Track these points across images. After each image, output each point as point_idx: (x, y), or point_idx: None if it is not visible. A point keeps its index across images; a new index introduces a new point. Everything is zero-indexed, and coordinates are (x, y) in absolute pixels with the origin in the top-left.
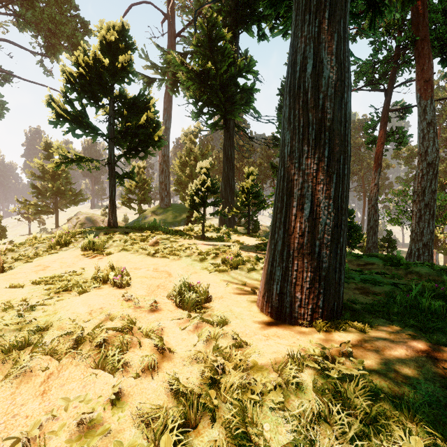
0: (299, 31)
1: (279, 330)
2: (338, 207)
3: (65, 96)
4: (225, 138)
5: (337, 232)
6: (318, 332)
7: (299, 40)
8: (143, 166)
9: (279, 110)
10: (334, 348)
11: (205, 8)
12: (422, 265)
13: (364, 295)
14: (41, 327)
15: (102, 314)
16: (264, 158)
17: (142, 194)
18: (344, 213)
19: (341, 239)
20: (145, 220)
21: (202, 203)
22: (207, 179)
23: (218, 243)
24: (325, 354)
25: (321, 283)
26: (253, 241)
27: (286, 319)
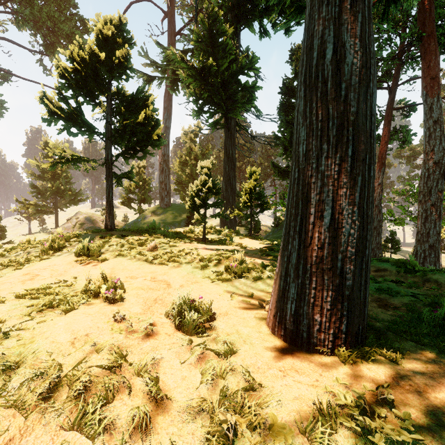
0: (316, 12)
1: (296, 360)
2: (363, 215)
3: (59, 93)
4: (226, 137)
5: (362, 244)
6: (342, 363)
7: (316, 22)
8: (143, 166)
9: (281, 108)
10: (366, 388)
11: (206, 3)
12: (440, 272)
13: (383, 309)
14: (10, 365)
15: (87, 343)
16: (264, 158)
17: (142, 194)
18: (370, 221)
19: (366, 252)
20: (145, 220)
21: (203, 205)
22: (208, 180)
23: (220, 247)
24: (362, 405)
25: (344, 303)
26: (257, 244)
27: (303, 345)
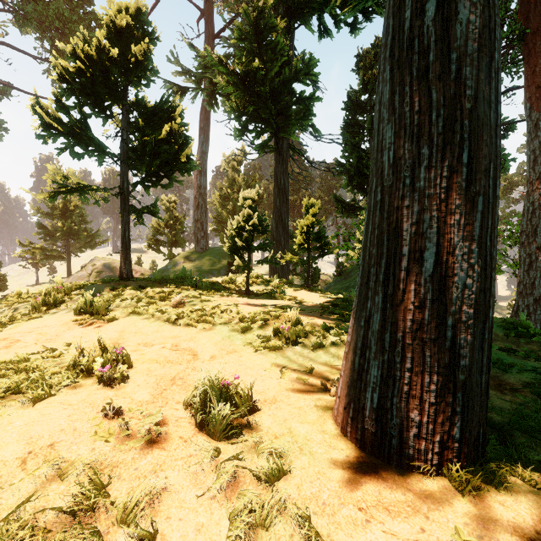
0: None
1: (384, 485)
2: (486, 256)
3: (58, 100)
4: (277, 163)
5: (484, 301)
6: (457, 491)
7: None
8: (174, 200)
9: (345, 128)
10: None
11: None
12: None
13: (497, 392)
14: None
15: (47, 462)
16: (324, 191)
17: (173, 235)
18: (495, 266)
19: (489, 314)
20: (176, 267)
21: (246, 247)
22: (253, 214)
23: (268, 301)
24: None
25: (457, 394)
26: (316, 298)
27: (392, 458)
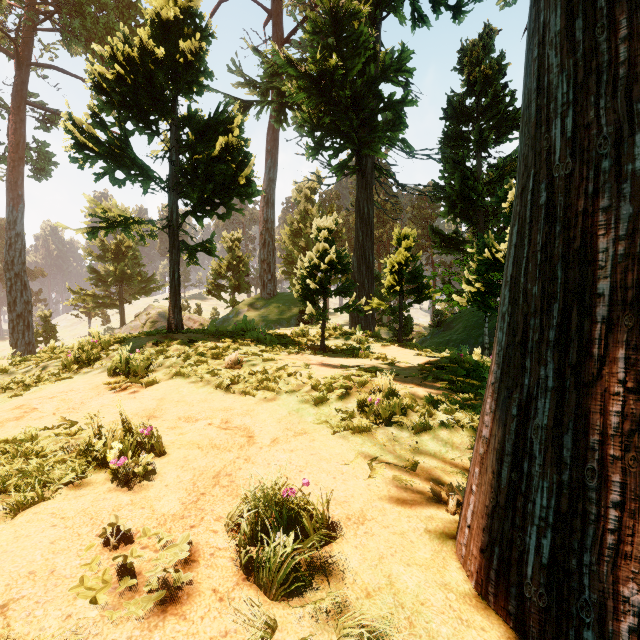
0: None
1: None
2: None
3: (94, 115)
4: (359, 187)
5: None
6: None
7: None
8: (238, 238)
9: (444, 142)
10: None
11: None
12: None
13: None
14: None
15: None
16: (417, 222)
17: (235, 278)
18: None
19: None
20: (239, 316)
21: (320, 290)
22: (330, 249)
23: (350, 361)
24: None
25: None
26: (411, 356)
27: None
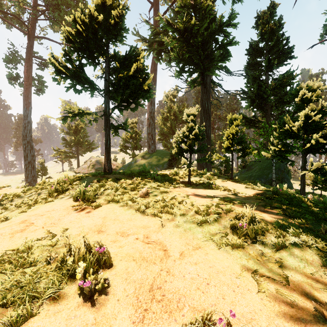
0: None
1: None
2: None
3: (65, 54)
4: (203, 93)
5: None
6: None
7: None
8: (135, 122)
9: (247, 67)
10: None
11: None
12: None
13: None
14: None
15: None
16: (229, 112)
17: (134, 143)
18: None
19: None
20: (137, 163)
21: (189, 150)
22: (194, 126)
23: (209, 192)
24: None
25: None
26: (243, 188)
27: None
